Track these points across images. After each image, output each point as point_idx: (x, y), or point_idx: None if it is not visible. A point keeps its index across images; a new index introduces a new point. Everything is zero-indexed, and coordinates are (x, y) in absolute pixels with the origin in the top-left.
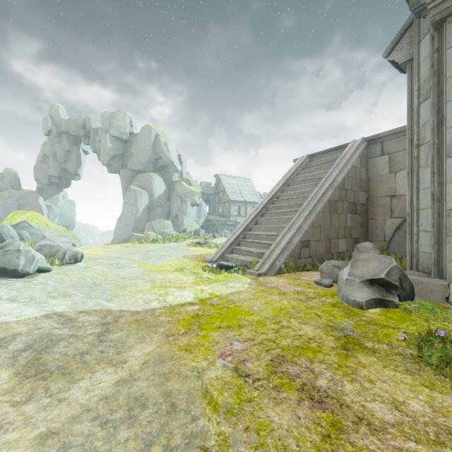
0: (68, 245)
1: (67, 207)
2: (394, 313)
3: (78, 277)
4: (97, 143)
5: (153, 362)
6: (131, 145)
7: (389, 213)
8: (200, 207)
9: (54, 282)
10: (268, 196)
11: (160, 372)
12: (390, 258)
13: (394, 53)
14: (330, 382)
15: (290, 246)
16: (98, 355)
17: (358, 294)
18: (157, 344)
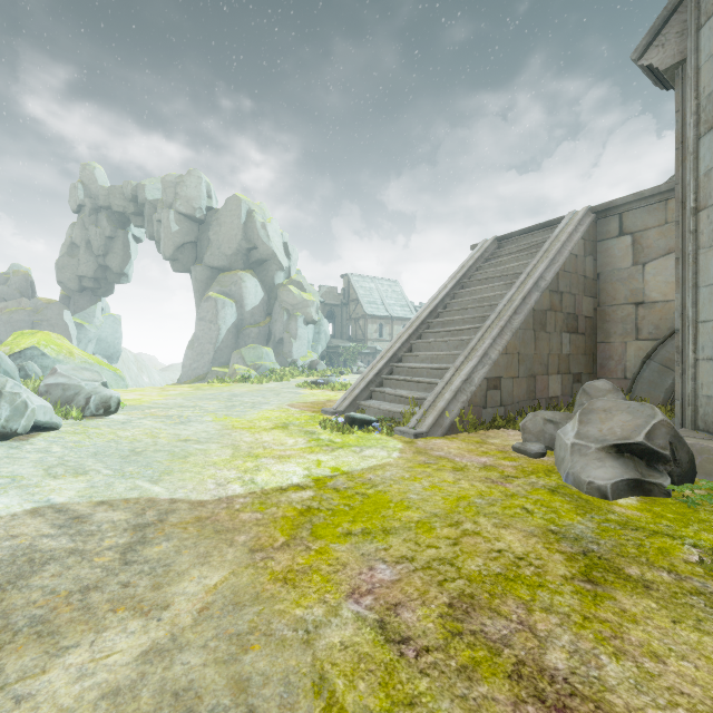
0: (95, 385)
1: (108, 326)
2: (665, 507)
3: (108, 440)
4: (156, 225)
5: (220, 608)
6: (208, 228)
7: (633, 332)
8: (318, 326)
9: (63, 449)
10: (429, 305)
11: (232, 631)
12: (652, 408)
13: (651, 52)
14: (574, 657)
15: (469, 387)
16: (116, 592)
17: (597, 471)
18: (232, 567)
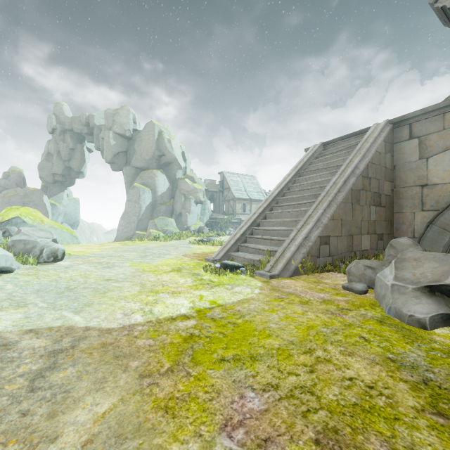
0: (47, 241)
1: (71, 205)
2: None
3: (51, 279)
4: (101, 141)
5: (103, 441)
6: (134, 142)
7: (419, 205)
8: (204, 205)
9: (14, 286)
10: (277, 188)
11: None
12: None
13: None
14: None
15: (307, 243)
16: (13, 421)
17: (416, 306)
18: (122, 394)
